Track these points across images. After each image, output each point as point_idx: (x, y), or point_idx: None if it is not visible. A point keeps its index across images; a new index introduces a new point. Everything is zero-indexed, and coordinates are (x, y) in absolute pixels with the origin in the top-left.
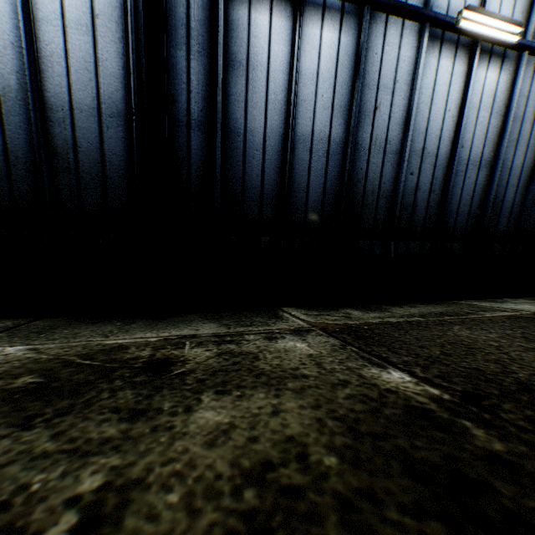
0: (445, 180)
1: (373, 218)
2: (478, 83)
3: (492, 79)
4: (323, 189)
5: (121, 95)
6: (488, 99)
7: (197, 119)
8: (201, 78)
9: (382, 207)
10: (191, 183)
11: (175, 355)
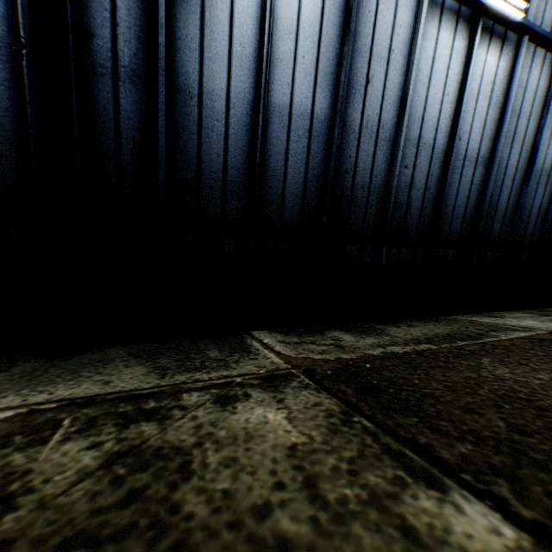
0: (441, 176)
1: (362, 218)
2: (478, 66)
3: (492, 64)
4: (303, 179)
5: (0, 13)
6: (487, 87)
7: (129, 66)
8: (133, 6)
9: (373, 206)
10: (121, 159)
11: (10, 471)
